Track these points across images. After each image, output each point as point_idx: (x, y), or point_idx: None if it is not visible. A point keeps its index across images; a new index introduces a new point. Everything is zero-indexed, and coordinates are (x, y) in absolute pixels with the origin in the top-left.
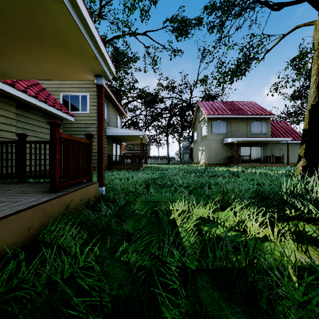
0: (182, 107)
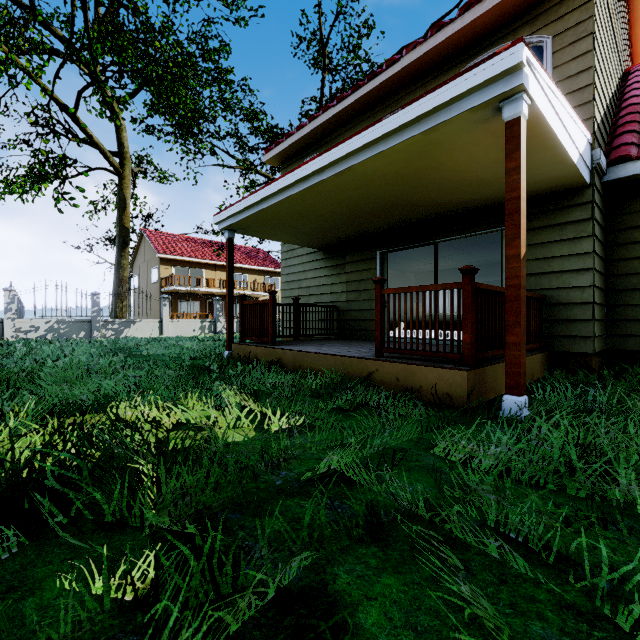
0: None
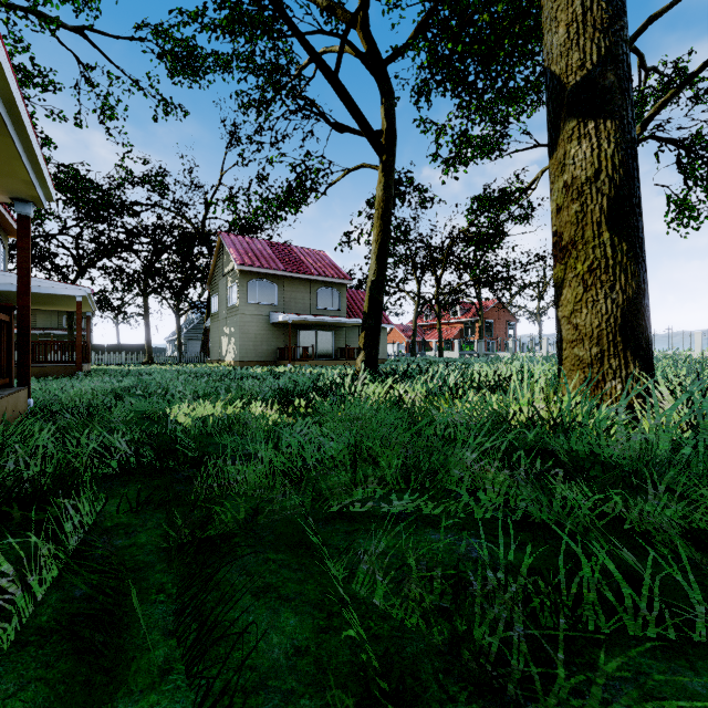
0: (184, 237)
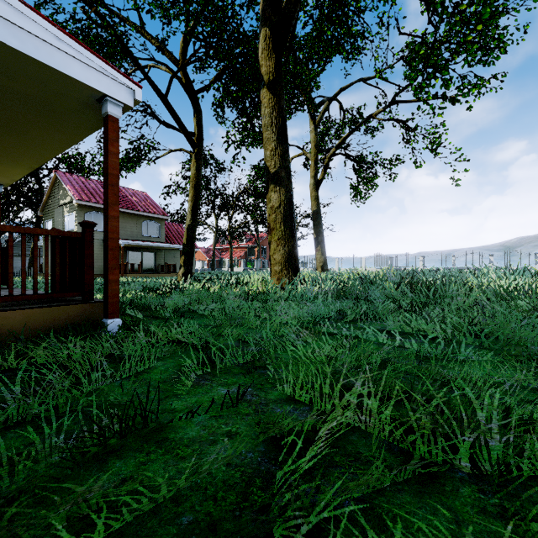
0: None
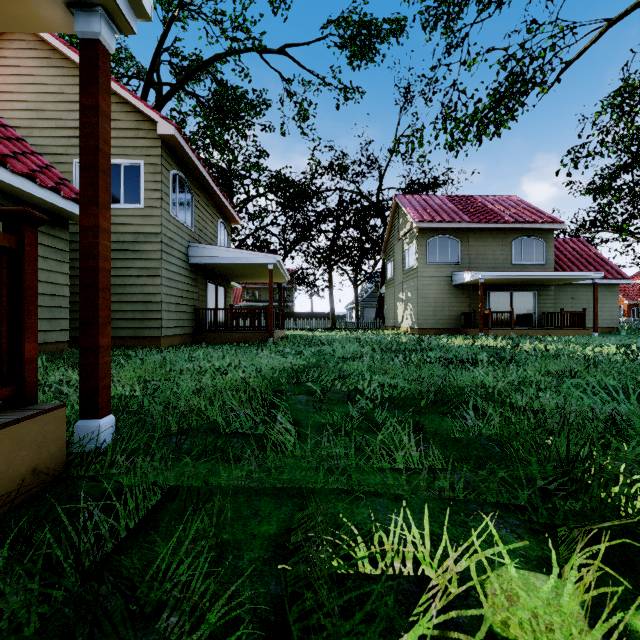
0: (361, 209)
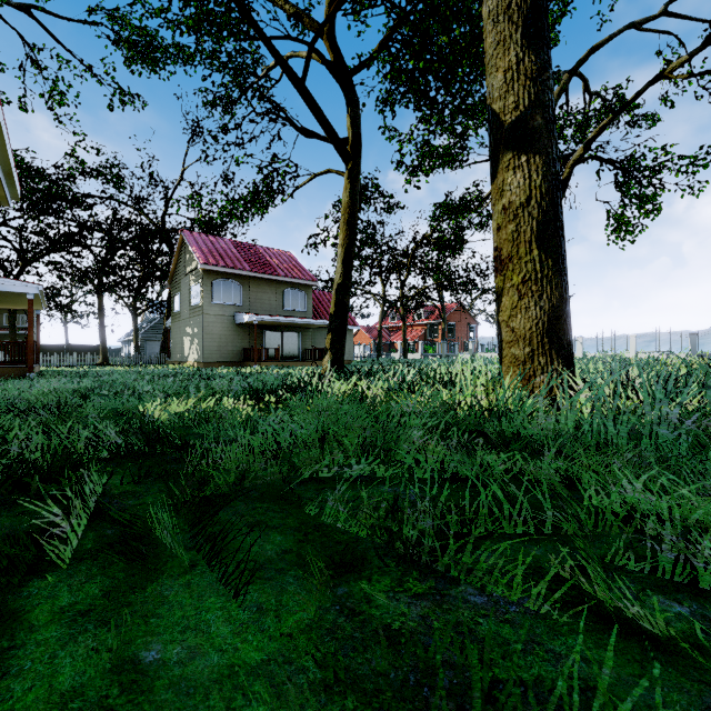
0: (143, 234)
